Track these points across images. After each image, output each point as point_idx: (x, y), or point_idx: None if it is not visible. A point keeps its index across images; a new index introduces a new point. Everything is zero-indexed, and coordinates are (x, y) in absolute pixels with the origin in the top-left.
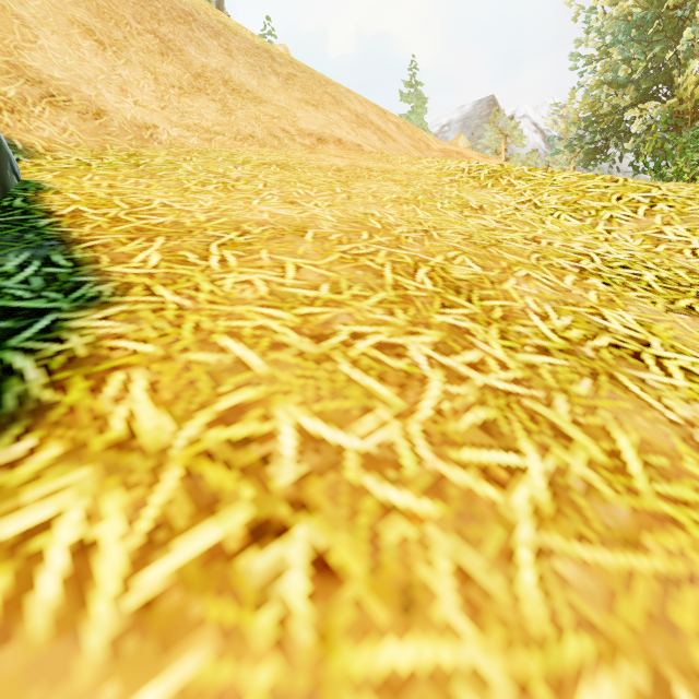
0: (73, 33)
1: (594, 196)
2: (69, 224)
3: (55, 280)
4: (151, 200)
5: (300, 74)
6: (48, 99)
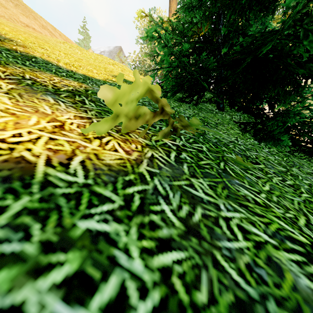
0: None
1: (74, 47)
2: None
3: None
4: None
5: (21, 6)
6: None
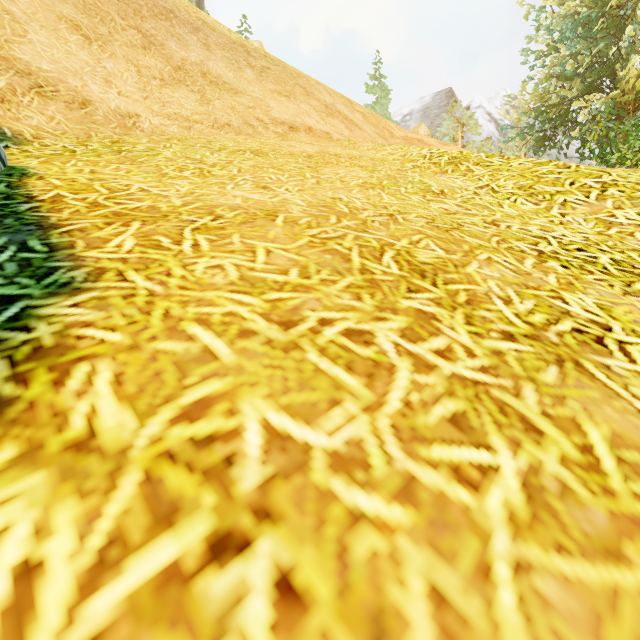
0: (61, 28)
1: (548, 181)
2: (48, 209)
3: (29, 265)
4: (130, 185)
5: (274, 67)
6: (37, 90)
